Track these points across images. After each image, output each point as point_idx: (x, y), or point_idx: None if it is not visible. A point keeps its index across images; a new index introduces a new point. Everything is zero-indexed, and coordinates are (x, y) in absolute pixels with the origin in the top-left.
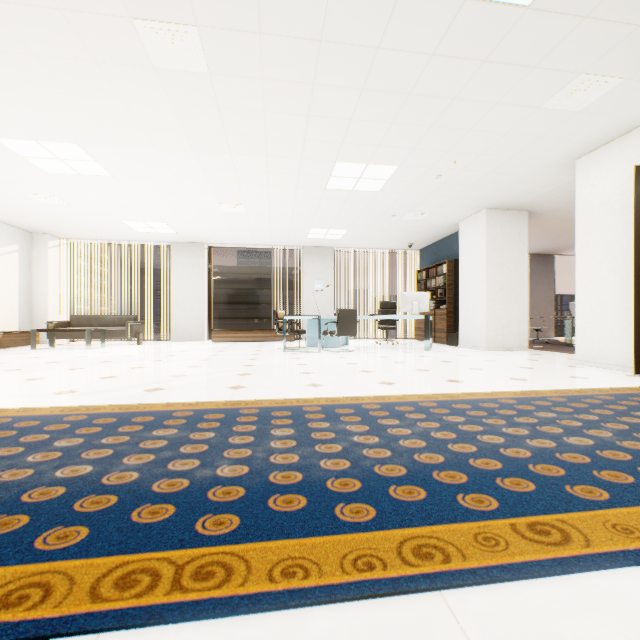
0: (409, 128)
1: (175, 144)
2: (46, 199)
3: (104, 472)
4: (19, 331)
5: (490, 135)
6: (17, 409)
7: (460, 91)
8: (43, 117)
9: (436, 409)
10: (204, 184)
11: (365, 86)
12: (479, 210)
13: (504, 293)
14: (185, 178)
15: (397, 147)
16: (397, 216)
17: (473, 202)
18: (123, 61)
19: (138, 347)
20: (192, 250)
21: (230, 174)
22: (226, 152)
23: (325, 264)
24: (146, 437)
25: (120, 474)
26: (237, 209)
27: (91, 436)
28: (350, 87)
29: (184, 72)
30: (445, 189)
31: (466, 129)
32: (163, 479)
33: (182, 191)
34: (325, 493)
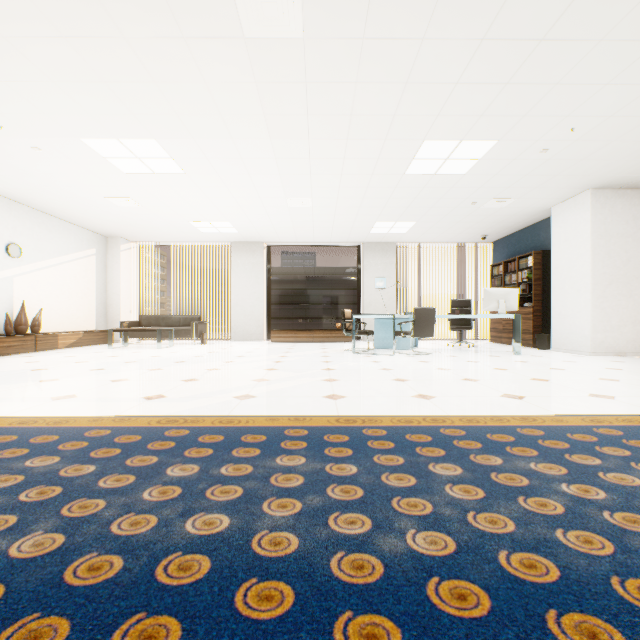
0: (526, 88)
1: (252, 132)
2: (122, 202)
3: (248, 530)
4: (96, 330)
5: (632, 89)
6: (112, 417)
7: (613, 28)
8: (126, 111)
9: (631, 441)
10: (274, 177)
11: (487, 34)
12: (581, 191)
13: (614, 288)
14: (256, 171)
15: (503, 115)
16: (478, 203)
17: (577, 181)
18: (212, 33)
19: (203, 347)
20: (252, 249)
21: (303, 163)
22: (304, 137)
23: (387, 260)
24: (272, 468)
25: (271, 536)
26: (303, 203)
27: (205, 462)
28: (467, 38)
29: (275, 40)
30: (547, 166)
31: (602, 83)
32: (338, 552)
33: (251, 186)
34: (638, 617)
